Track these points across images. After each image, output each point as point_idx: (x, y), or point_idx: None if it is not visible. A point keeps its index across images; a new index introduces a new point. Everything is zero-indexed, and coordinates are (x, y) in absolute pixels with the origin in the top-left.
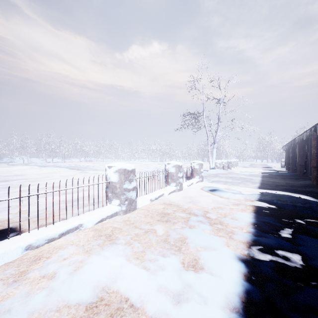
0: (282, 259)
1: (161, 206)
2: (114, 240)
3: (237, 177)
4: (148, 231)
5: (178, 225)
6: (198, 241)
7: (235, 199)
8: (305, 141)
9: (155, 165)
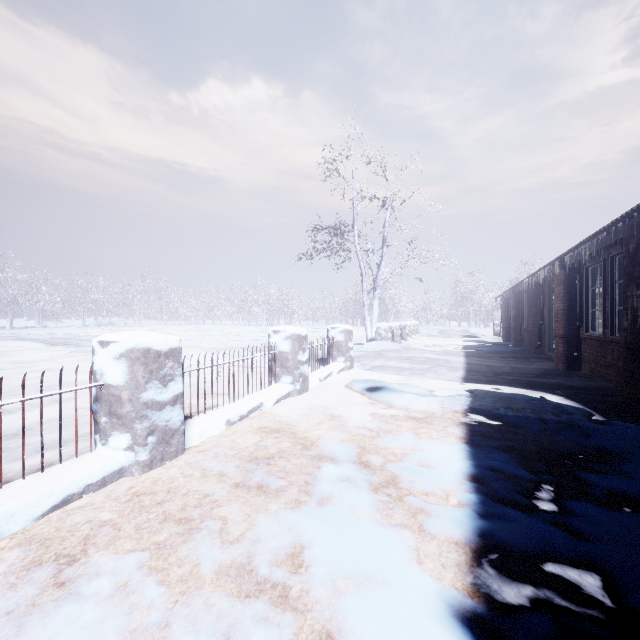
0: (562, 596)
1: (252, 440)
2: (77, 581)
3: (420, 358)
4: (199, 531)
5: (288, 497)
6: (338, 558)
7: (421, 411)
8: (540, 287)
9: (255, 334)
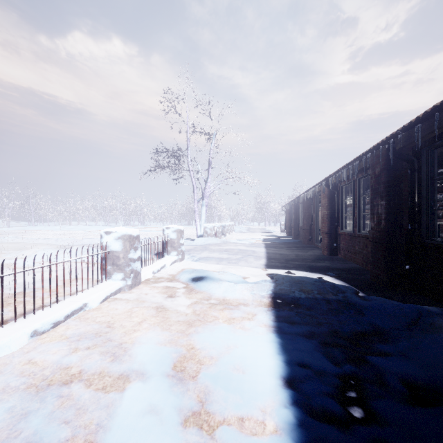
0: None
1: (56, 356)
2: None
3: (235, 250)
4: None
5: None
6: None
7: (236, 299)
8: (311, 199)
9: None
